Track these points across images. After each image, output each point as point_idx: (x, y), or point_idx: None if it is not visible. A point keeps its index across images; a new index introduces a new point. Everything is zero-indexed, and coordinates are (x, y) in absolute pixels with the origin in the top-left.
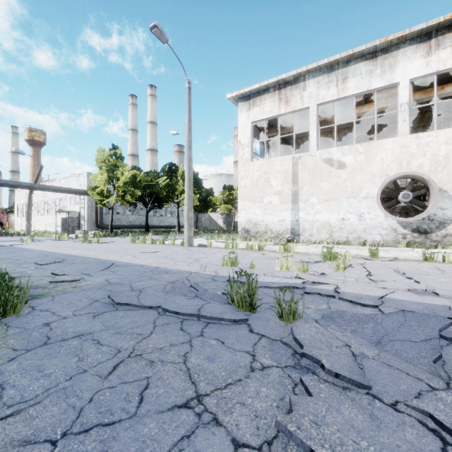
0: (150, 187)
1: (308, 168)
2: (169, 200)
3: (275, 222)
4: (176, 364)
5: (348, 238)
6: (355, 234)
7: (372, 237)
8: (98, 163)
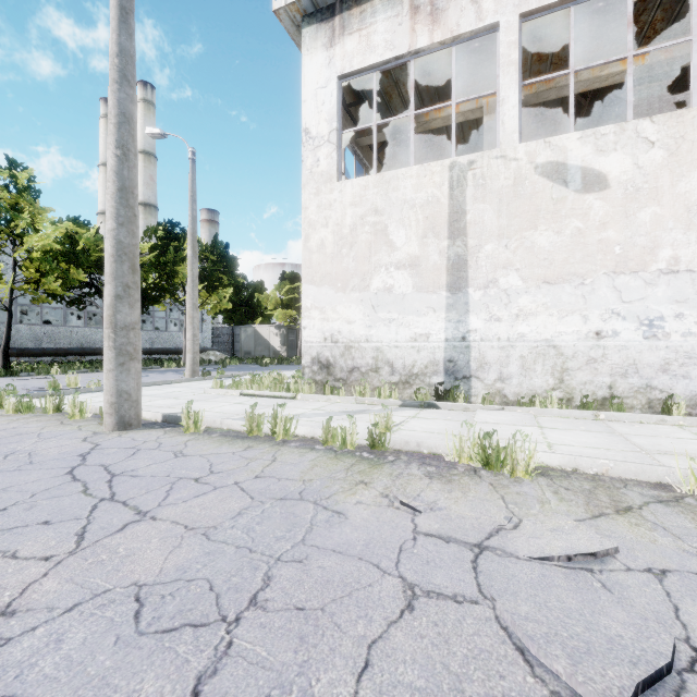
0: None
1: (496, 193)
2: (163, 295)
3: (402, 341)
4: None
5: (614, 388)
6: (636, 378)
7: (690, 387)
8: None
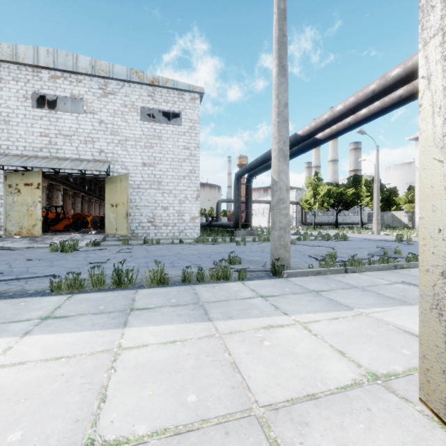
0: (340, 196)
1: None
2: (354, 204)
3: None
4: (384, 243)
5: None
6: None
7: None
8: (306, 185)
